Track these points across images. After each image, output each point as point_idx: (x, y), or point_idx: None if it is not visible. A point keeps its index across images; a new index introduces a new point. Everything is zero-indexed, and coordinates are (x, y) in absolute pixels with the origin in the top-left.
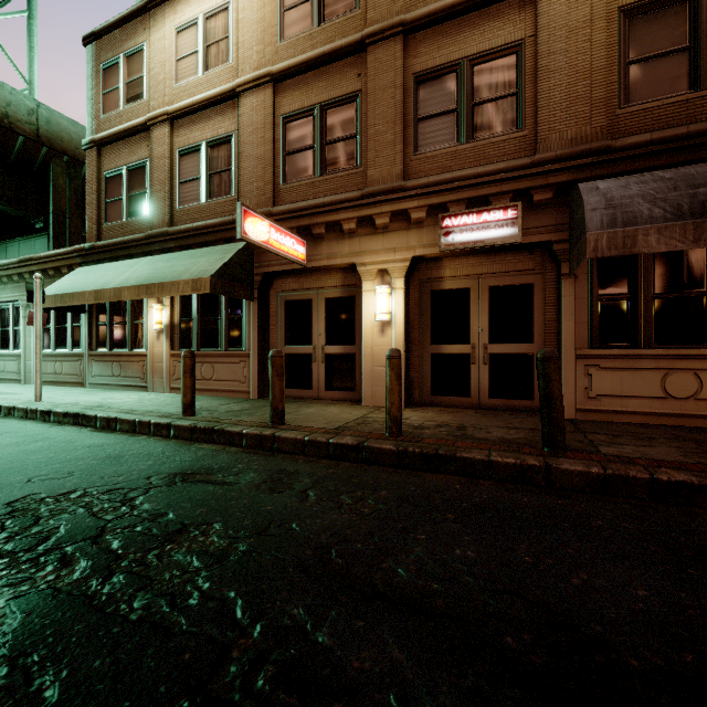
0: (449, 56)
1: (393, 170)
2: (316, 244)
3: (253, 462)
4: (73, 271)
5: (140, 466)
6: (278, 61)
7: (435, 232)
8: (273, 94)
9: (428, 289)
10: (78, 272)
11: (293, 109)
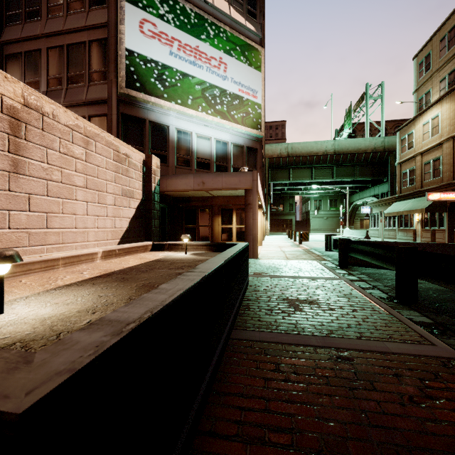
0: None
1: None
2: None
3: None
4: (392, 204)
5: None
6: (454, 131)
7: None
8: (453, 142)
9: None
10: (394, 204)
11: None
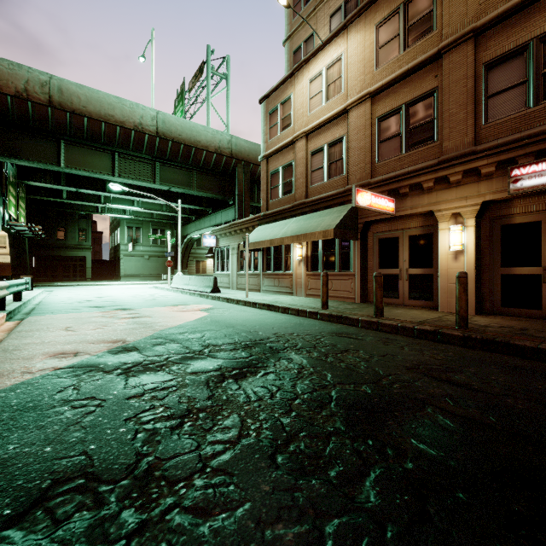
0: (517, 41)
1: (465, 139)
2: (402, 200)
3: (369, 333)
4: (255, 229)
5: (313, 328)
6: (374, 83)
7: (504, 181)
8: (371, 105)
9: (498, 225)
10: (258, 229)
11: (385, 112)
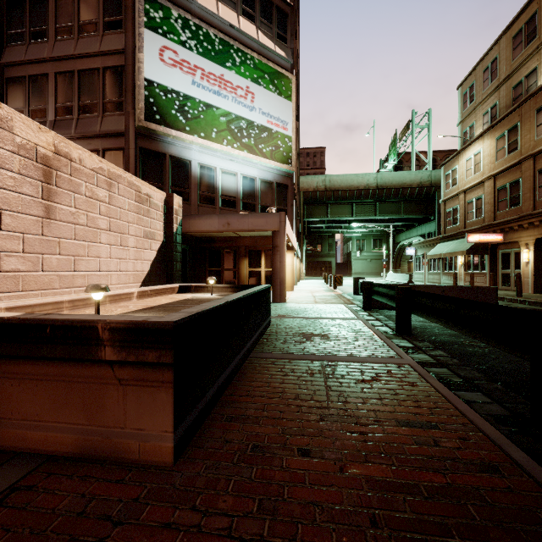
0: None
1: (529, 207)
2: (506, 234)
3: None
4: (436, 245)
5: None
6: (495, 169)
7: None
8: (494, 181)
9: None
10: (438, 246)
11: (500, 185)
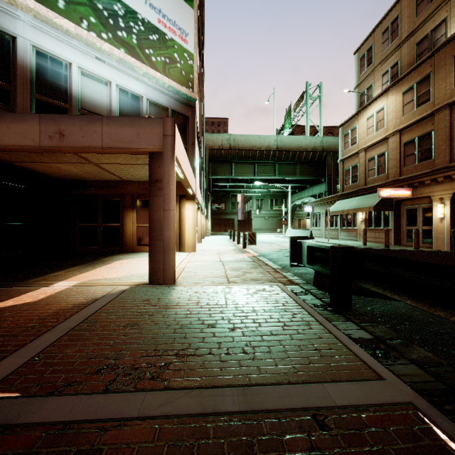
0: None
1: (445, 159)
2: (415, 189)
3: None
4: (335, 202)
5: None
6: (401, 124)
7: None
8: (399, 136)
9: None
10: (337, 203)
11: (407, 140)
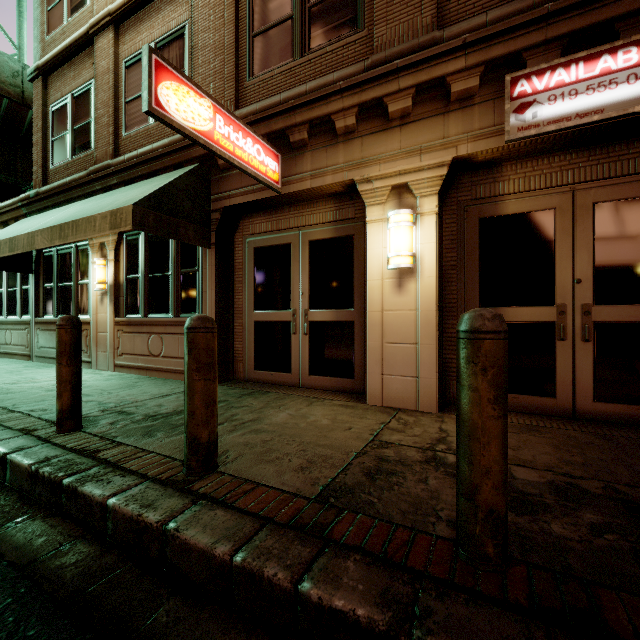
0: None
1: (418, 20)
2: (295, 158)
3: None
4: (14, 223)
5: None
6: None
7: (497, 110)
8: None
9: (474, 217)
10: (17, 223)
11: None
